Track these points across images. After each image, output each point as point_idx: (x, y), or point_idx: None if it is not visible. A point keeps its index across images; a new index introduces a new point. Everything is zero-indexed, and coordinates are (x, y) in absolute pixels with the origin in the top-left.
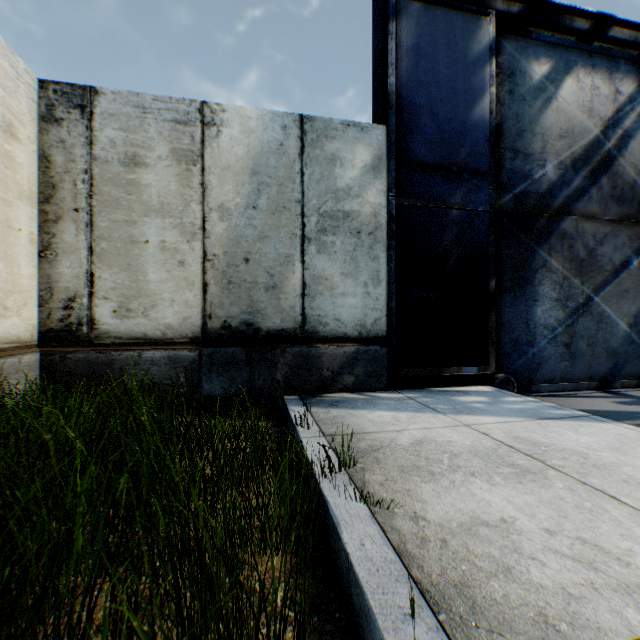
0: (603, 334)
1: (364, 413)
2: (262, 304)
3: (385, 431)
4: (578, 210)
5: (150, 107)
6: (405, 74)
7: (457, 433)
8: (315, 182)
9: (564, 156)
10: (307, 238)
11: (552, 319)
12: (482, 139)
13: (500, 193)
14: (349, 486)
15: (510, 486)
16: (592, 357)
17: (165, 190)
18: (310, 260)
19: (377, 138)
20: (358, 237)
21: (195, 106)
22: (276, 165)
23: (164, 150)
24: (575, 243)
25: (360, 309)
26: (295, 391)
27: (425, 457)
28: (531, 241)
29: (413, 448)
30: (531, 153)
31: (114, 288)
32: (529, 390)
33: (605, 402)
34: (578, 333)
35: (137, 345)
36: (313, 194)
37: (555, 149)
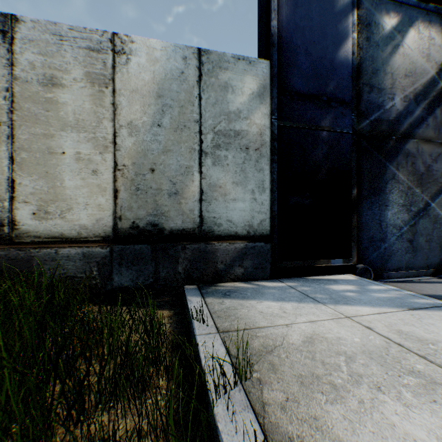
0: (437, 232)
1: (254, 304)
2: (166, 208)
3: (275, 325)
4: (418, 134)
5: (66, 35)
6: (285, 19)
7: (343, 327)
8: (211, 105)
9: (408, 91)
10: (204, 152)
11: (399, 220)
12: (346, 75)
13: (359, 119)
14: (247, 412)
15: (427, 408)
16: (429, 250)
17: (80, 108)
18: (207, 171)
19: (262, 71)
20: (247, 152)
21: (107, 36)
22: (178, 90)
23: (79, 73)
24: (416, 160)
25: (248, 212)
26: (194, 281)
27: (321, 361)
28: (383, 158)
29: (306, 348)
30: (383, 88)
31: (33, 193)
32: (382, 277)
33: None
34: (419, 231)
35: (55, 243)
36: (209, 115)
37: (401, 85)
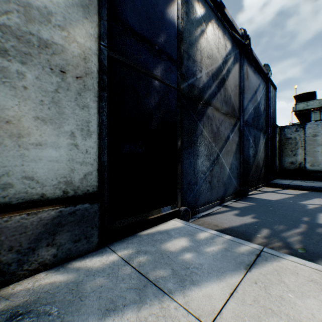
0: (222, 174)
1: None
2: None
3: None
4: (214, 104)
5: None
6: None
7: None
8: None
9: (209, 70)
10: None
11: (205, 167)
12: (173, 34)
13: (181, 80)
14: None
15: None
16: (218, 187)
17: None
18: None
19: None
20: (62, 77)
21: None
22: None
23: None
24: (213, 122)
25: (65, 163)
26: None
27: None
28: (196, 117)
29: None
30: (196, 60)
31: None
32: (195, 213)
33: (232, 216)
34: (214, 175)
35: None
36: None
37: (206, 63)
